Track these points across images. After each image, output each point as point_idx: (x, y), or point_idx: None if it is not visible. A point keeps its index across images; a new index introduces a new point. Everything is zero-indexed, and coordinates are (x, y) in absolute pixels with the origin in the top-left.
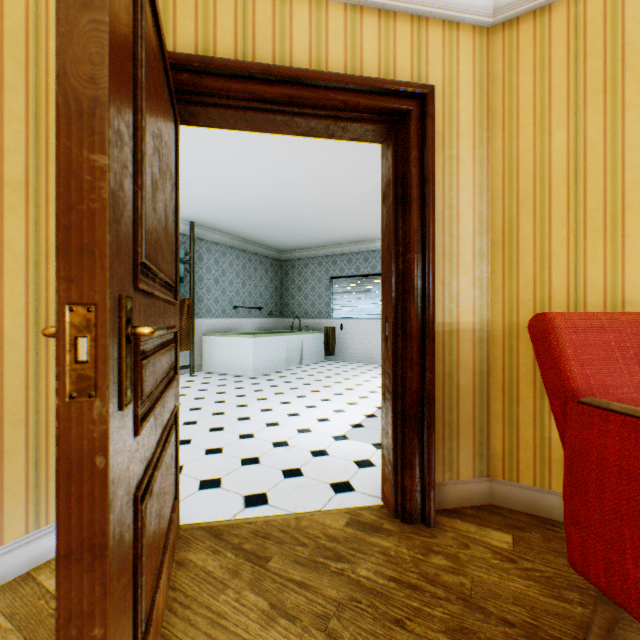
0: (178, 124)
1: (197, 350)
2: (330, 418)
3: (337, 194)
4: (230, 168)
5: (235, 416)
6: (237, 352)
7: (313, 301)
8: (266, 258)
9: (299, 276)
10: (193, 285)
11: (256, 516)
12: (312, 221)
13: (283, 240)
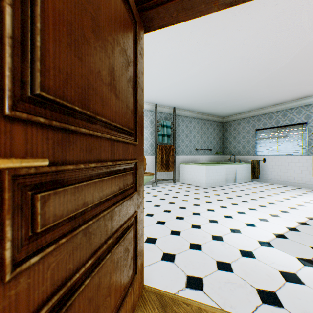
0: (137, 25)
1: (177, 171)
2: (255, 224)
3: (261, 71)
4: (189, 71)
5: (191, 211)
6: (196, 173)
7: (243, 145)
8: (213, 122)
9: (234, 130)
10: (174, 139)
11: (192, 299)
12: (242, 95)
13: (223, 110)
